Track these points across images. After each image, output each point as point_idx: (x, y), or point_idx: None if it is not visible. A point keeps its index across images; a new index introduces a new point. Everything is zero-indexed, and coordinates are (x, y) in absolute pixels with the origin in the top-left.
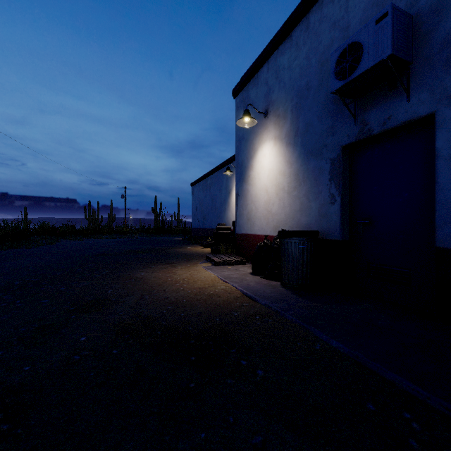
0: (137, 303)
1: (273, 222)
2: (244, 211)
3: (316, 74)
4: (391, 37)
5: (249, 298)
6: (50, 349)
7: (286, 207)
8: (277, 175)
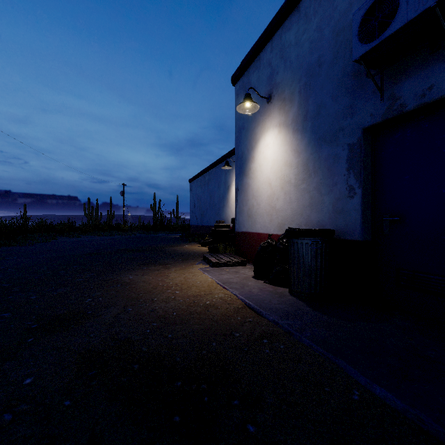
0: (116, 318)
1: (278, 219)
2: (245, 207)
3: (330, 46)
4: None
5: (252, 310)
6: None
7: (293, 202)
8: (282, 167)
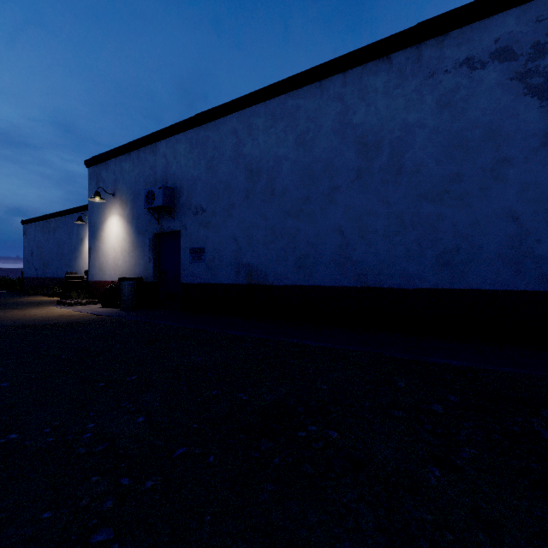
0: (14, 322)
1: (119, 272)
2: (97, 262)
3: (143, 188)
4: (163, 198)
5: (96, 315)
6: None
7: (127, 262)
8: (122, 240)
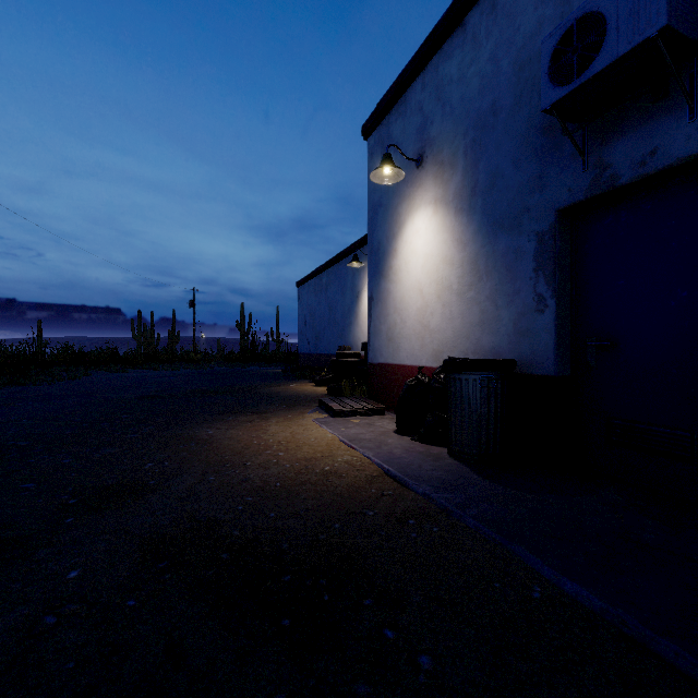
0: (193, 490)
1: (433, 344)
2: (383, 325)
3: (510, 85)
4: None
5: (393, 480)
6: (2, 598)
7: (455, 319)
8: (439, 265)
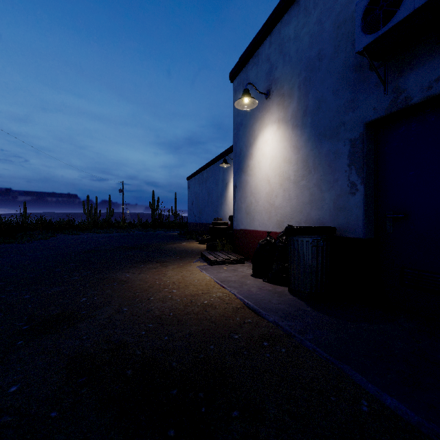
0: (111, 319)
1: (277, 216)
2: (243, 204)
3: (331, 39)
4: None
5: (251, 310)
6: None
7: (292, 199)
8: (281, 163)
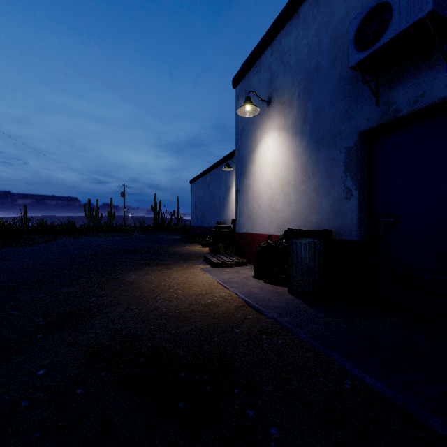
0: (121, 315)
1: (277, 220)
2: (245, 208)
3: (328, 52)
4: None
5: (252, 308)
6: None
7: (292, 203)
8: (281, 169)
